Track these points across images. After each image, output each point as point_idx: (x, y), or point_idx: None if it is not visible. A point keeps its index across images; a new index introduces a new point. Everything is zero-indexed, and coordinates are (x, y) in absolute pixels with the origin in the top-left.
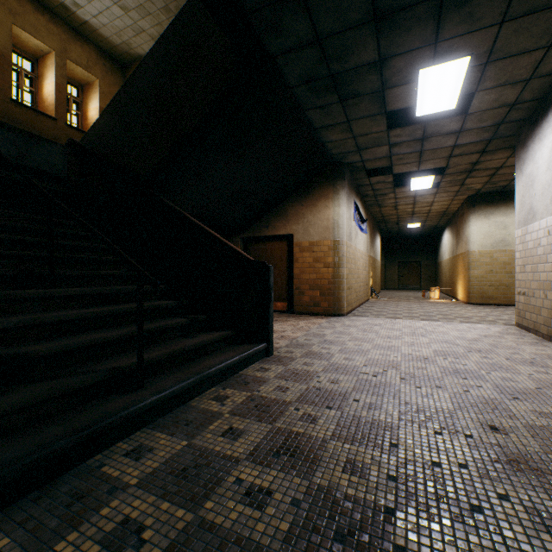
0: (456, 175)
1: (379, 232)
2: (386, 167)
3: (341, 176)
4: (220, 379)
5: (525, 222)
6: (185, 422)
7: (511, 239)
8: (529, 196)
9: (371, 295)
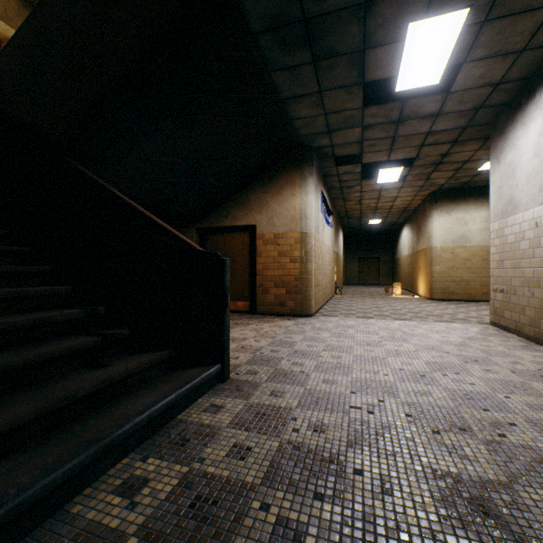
0: (424, 168)
1: (342, 228)
2: (354, 157)
3: (309, 161)
4: (141, 437)
5: (504, 214)
6: None
7: (471, 235)
8: (509, 186)
9: (335, 291)
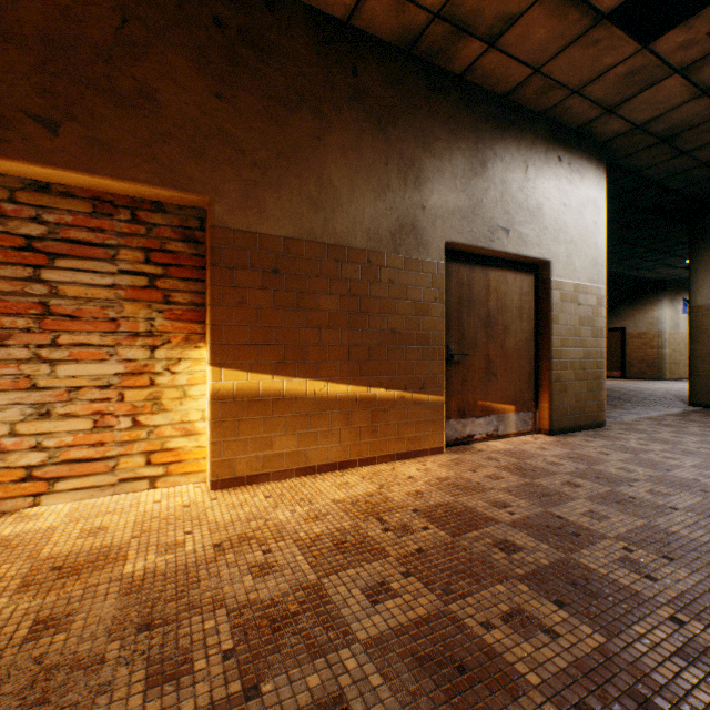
0: None
1: None
2: None
3: (662, 289)
4: None
5: None
6: None
7: None
8: None
9: None
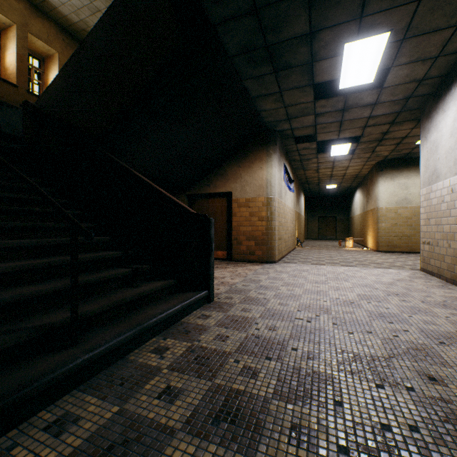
0: (369, 143)
1: (303, 192)
2: (311, 136)
3: (273, 141)
4: (161, 328)
5: (430, 182)
6: (120, 380)
7: (412, 197)
8: (433, 159)
9: (297, 244)
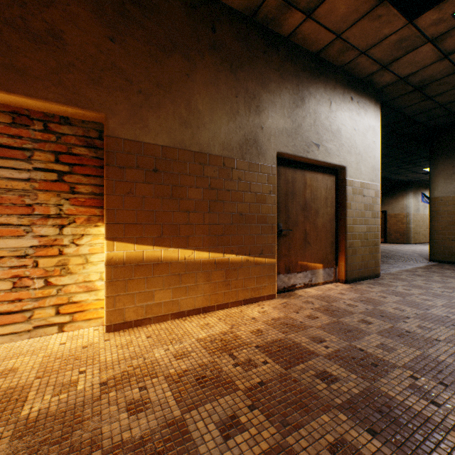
0: None
1: None
2: None
3: (409, 186)
4: None
5: None
6: None
7: None
8: None
9: None
